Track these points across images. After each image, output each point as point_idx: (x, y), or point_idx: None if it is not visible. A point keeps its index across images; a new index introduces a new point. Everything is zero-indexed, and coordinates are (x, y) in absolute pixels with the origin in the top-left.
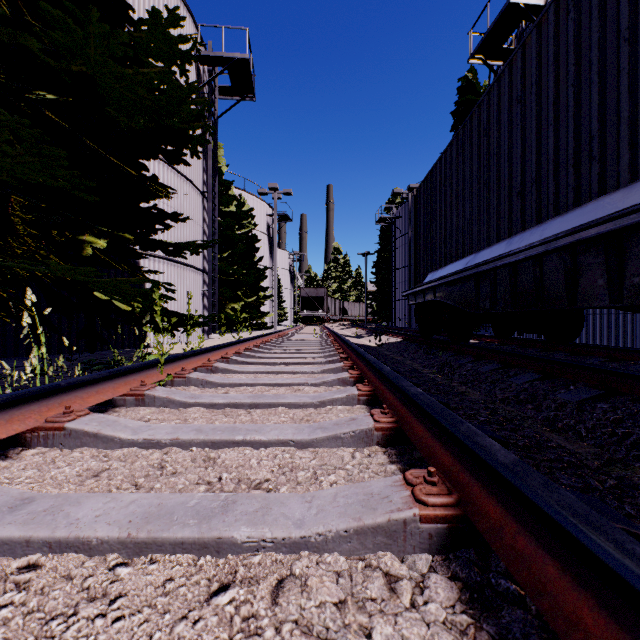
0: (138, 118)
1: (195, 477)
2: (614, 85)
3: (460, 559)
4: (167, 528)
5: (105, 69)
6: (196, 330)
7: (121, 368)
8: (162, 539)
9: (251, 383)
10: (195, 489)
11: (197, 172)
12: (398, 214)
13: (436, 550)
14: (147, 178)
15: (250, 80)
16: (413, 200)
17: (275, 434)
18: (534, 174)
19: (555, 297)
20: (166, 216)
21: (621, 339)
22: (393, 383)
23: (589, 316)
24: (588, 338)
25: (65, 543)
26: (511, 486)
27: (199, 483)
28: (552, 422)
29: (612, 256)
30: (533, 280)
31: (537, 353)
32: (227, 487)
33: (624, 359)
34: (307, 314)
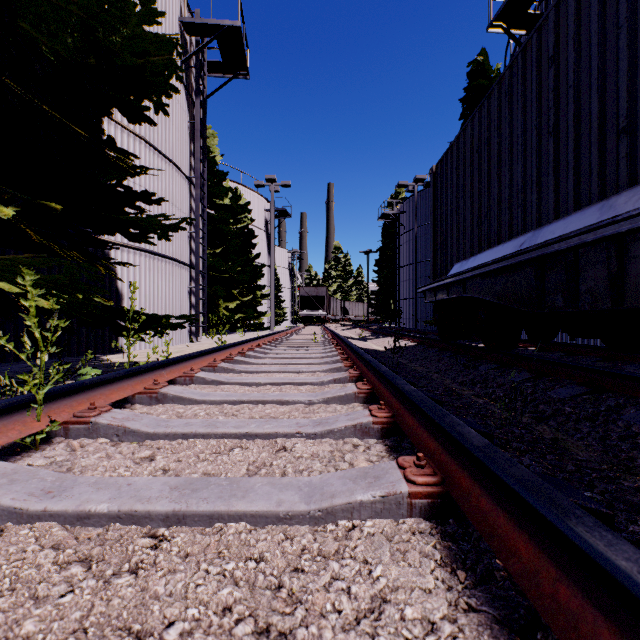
0: (64, 36)
1: None
2: None
3: None
4: None
5: None
6: (181, 332)
7: None
8: None
9: (202, 433)
10: None
11: (183, 154)
12: (402, 209)
13: None
14: (103, 142)
15: (243, 54)
16: (432, 178)
17: None
18: None
19: None
20: (136, 196)
21: None
22: (547, 522)
23: None
24: None
25: None
26: None
27: None
28: None
29: None
30: None
31: (599, 364)
32: None
33: None
34: (307, 314)
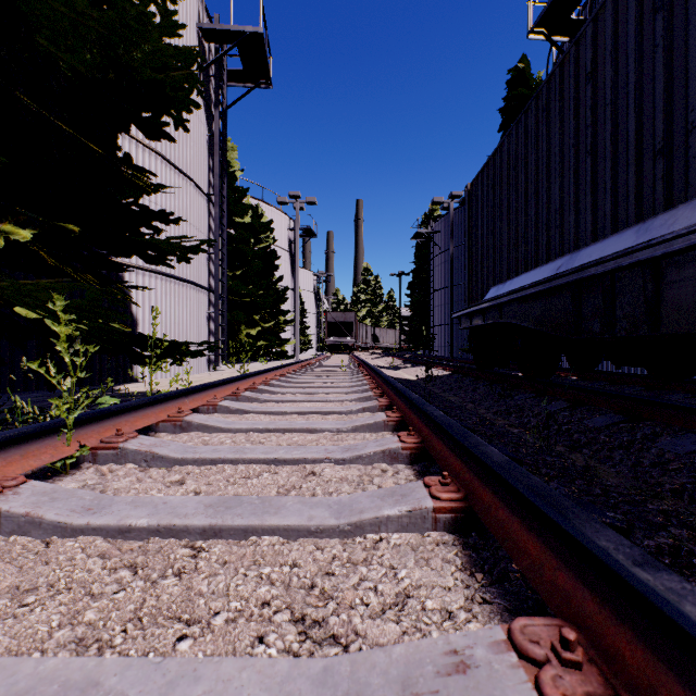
0: (82, 52)
1: None
2: None
3: None
4: None
5: None
6: (199, 360)
7: None
8: None
9: (231, 458)
10: None
11: (201, 170)
12: (437, 228)
13: None
14: (119, 159)
15: (265, 62)
16: (467, 196)
17: None
18: (695, 114)
19: None
20: (152, 215)
21: None
22: (549, 519)
23: None
24: None
25: None
26: None
27: None
28: None
29: None
30: None
31: (642, 393)
32: None
33: None
34: (334, 341)
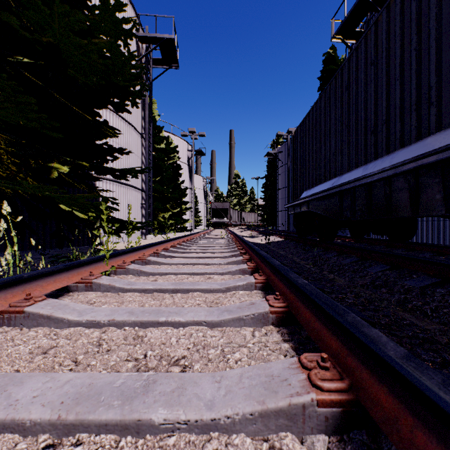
0: (92, 77)
1: (125, 354)
2: (448, 48)
3: (354, 441)
4: (93, 410)
5: (67, 40)
6: (136, 232)
7: (74, 262)
8: (88, 421)
9: (174, 272)
10: (124, 366)
11: (137, 119)
12: (280, 150)
13: (331, 431)
14: (100, 122)
15: (175, 54)
16: (292, 139)
17: (191, 316)
18: (384, 117)
19: (401, 208)
20: (114, 150)
21: (441, 239)
22: (283, 274)
23: (418, 222)
24: (417, 238)
25: (2, 425)
26: (408, 382)
27: (128, 359)
28: (403, 303)
29: (448, 177)
30: (384, 196)
31: (383, 249)
32: (151, 364)
33: (448, 254)
34: (216, 221)
